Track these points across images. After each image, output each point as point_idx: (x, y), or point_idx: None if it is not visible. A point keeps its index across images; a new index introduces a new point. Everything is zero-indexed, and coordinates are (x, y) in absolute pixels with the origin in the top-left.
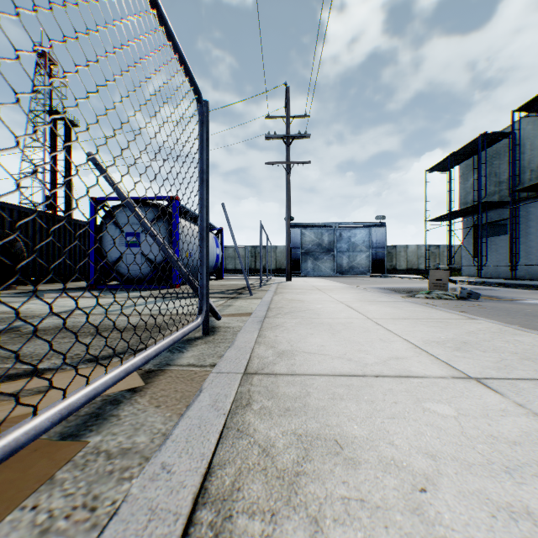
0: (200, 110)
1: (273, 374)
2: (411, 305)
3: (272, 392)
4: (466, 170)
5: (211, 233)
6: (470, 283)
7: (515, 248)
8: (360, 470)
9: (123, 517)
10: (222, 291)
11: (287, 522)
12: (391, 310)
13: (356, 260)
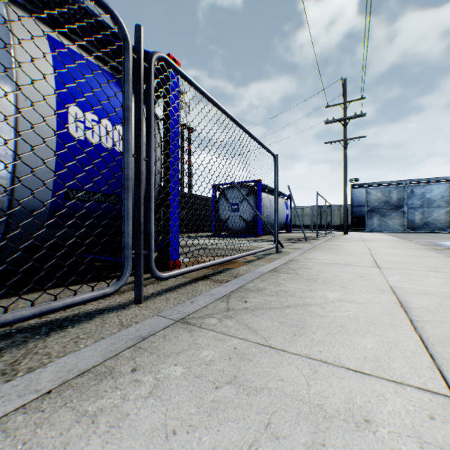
0: (274, 160)
1: (299, 261)
2: (421, 250)
3: (296, 263)
4: None
5: (282, 199)
6: None
7: None
8: (310, 270)
9: (261, 268)
10: (288, 239)
11: (290, 271)
12: (396, 251)
13: (430, 216)
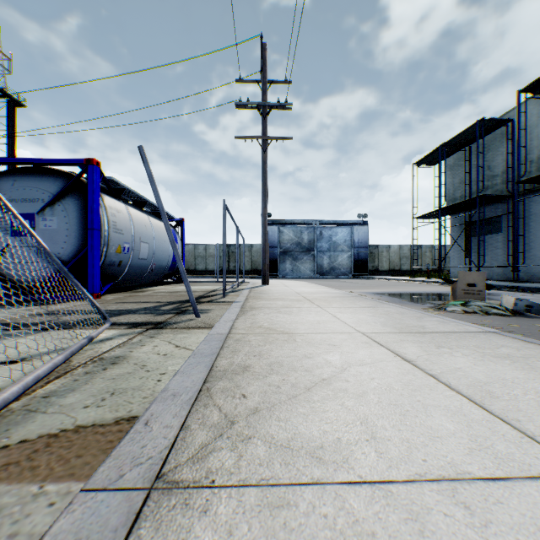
0: None
1: None
2: (527, 348)
3: None
4: (455, 164)
5: None
6: None
7: (514, 247)
8: None
9: None
10: (158, 305)
11: None
12: (534, 380)
13: (337, 260)
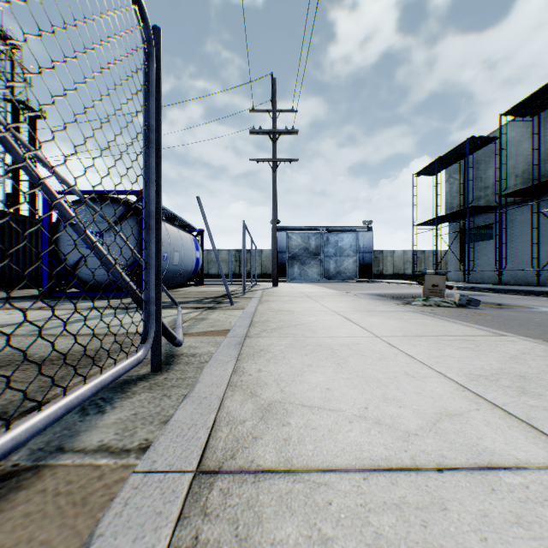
0: (144, 35)
1: (251, 471)
2: (417, 316)
3: (247, 542)
4: (452, 174)
5: (190, 234)
6: (459, 289)
7: (501, 253)
8: None
9: None
10: (199, 299)
11: None
12: (398, 323)
13: (343, 265)
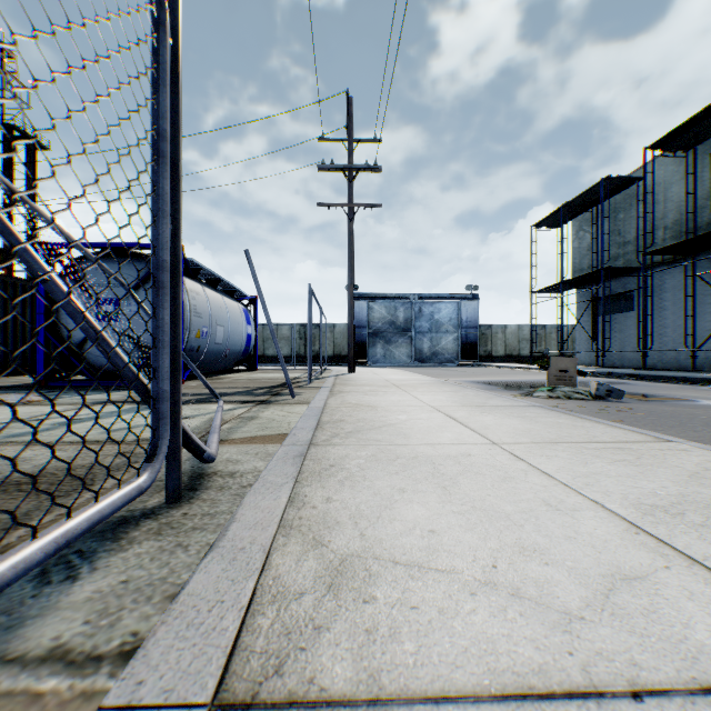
0: None
1: (309, 704)
2: (546, 413)
3: None
4: (581, 226)
5: (239, 303)
6: (592, 375)
7: (645, 328)
8: None
9: None
10: (249, 390)
11: None
12: (521, 424)
13: (440, 343)
